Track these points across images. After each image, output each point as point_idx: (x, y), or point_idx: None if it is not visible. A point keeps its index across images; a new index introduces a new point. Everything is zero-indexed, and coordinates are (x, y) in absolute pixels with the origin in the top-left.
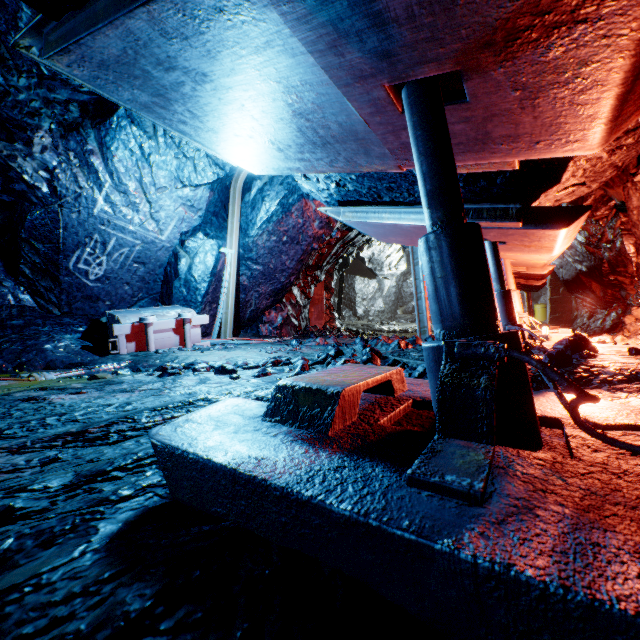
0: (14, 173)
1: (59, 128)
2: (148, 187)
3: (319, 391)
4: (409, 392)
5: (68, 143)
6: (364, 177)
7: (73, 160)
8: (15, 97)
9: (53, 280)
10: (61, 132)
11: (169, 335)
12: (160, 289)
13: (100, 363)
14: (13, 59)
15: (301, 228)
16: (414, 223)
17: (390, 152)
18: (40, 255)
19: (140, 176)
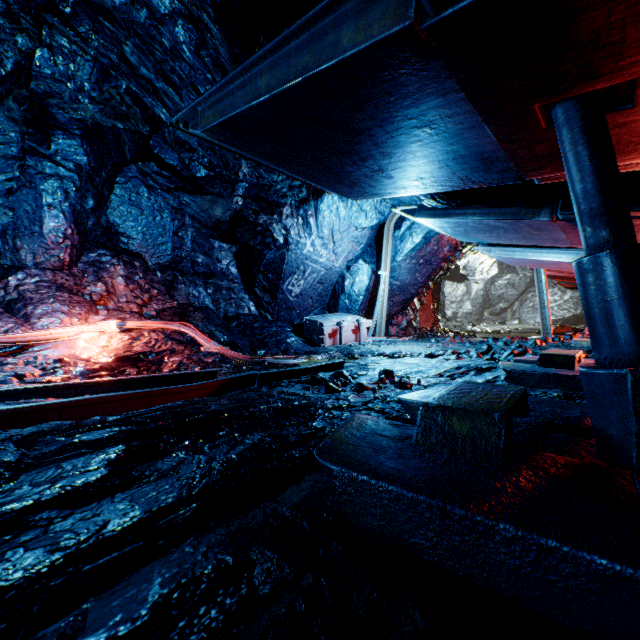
0: (269, 233)
1: (295, 203)
2: (335, 232)
3: (563, 356)
4: (586, 362)
5: (299, 211)
6: None
7: (300, 221)
8: (275, 188)
9: (272, 297)
10: (295, 205)
11: (349, 334)
12: (328, 301)
13: (324, 352)
14: None
15: (434, 253)
16: (553, 260)
17: (570, 243)
18: (269, 281)
19: (332, 226)
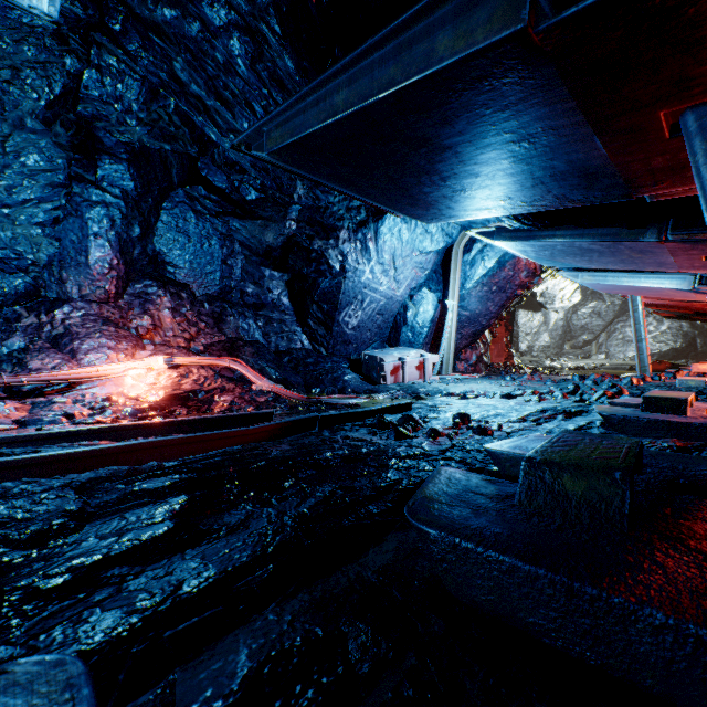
0: (324, 259)
1: (353, 226)
2: (397, 258)
3: (672, 399)
4: (698, 406)
5: (357, 235)
6: None
7: (358, 246)
8: (331, 210)
9: (327, 330)
10: (353, 228)
11: (413, 371)
12: (388, 334)
13: (385, 390)
14: None
15: (509, 279)
16: (654, 286)
17: (678, 267)
18: (323, 312)
19: (394, 251)
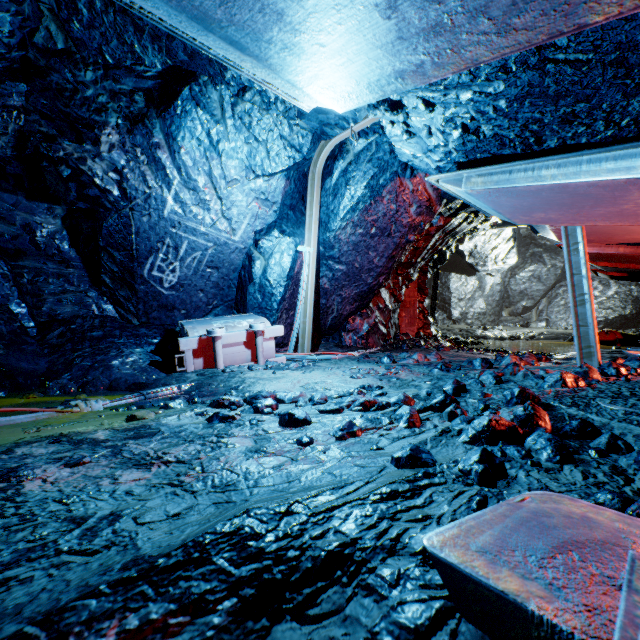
0: (86, 177)
1: (125, 122)
2: (218, 181)
3: None
4: None
5: (134, 138)
6: (524, 99)
7: (140, 157)
8: (83, 94)
9: (130, 289)
10: (128, 127)
11: (239, 349)
12: (235, 295)
13: (161, 384)
14: (79, 51)
15: (393, 216)
16: (611, 176)
17: None
18: (117, 263)
19: (209, 169)
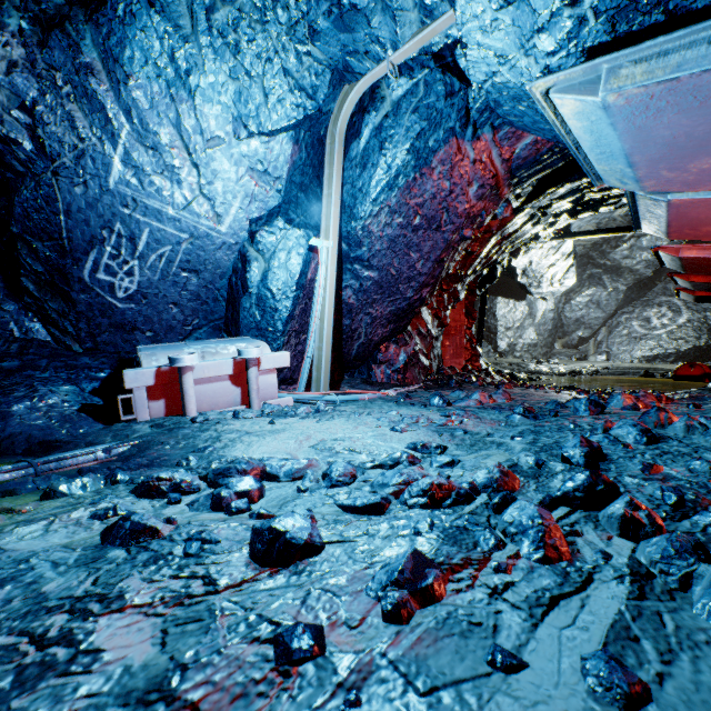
0: None
1: (34, 27)
2: (191, 137)
3: None
4: None
5: (50, 54)
6: None
7: (62, 87)
8: None
9: (64, 299)
10: (39, 36)
11: (223, 387)
12: (224, 312)
13: (84, 444)
14: None
15: (446, 199)
16: None
17: None
18: (41, 260)
19: (176, 116)
